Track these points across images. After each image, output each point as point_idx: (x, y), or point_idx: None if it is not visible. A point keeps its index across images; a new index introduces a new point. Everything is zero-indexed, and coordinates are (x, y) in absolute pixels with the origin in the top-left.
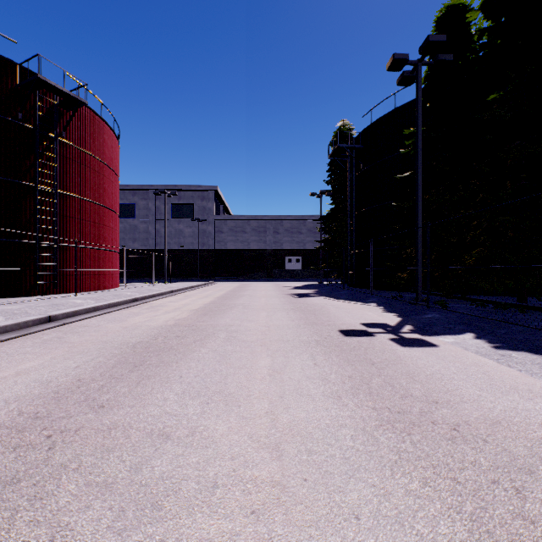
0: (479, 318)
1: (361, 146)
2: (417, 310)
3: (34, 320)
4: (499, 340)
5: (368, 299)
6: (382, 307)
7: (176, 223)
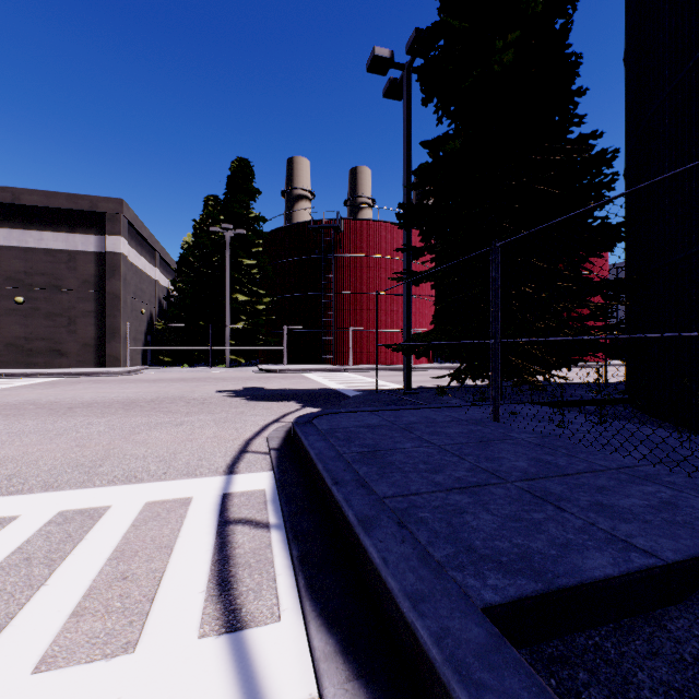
0: None
1: None
2: None
3: None
4: None
5: None
6: None
7: None
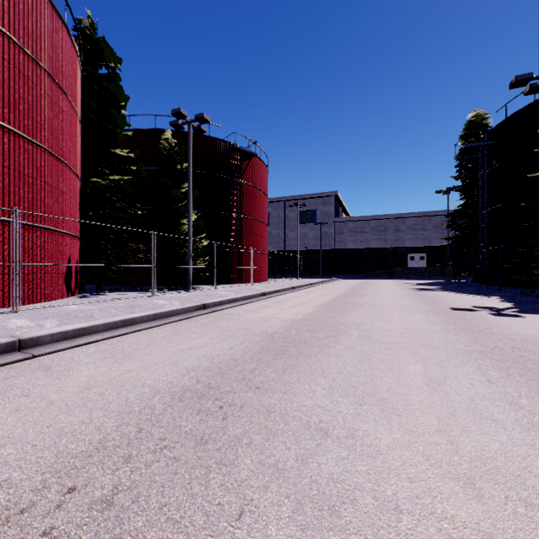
0: None
1: (493, 143)
2: (536, 301)
3: (259, 293)
4: None
5: (493, 293)
6: (502, 299)
7: (301, 227)
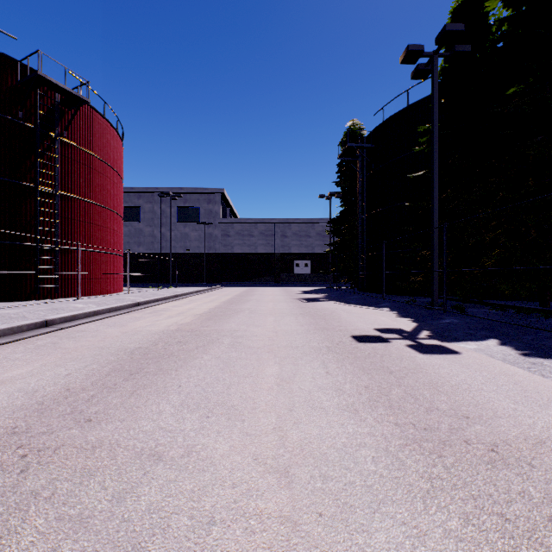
0: (501, 323)
1: (372, 146)
2: (434, 315)
3: (29, 324)
4: (526, 346)
5: (381, 303)
6: (395, 312)
7: (182, 226)
